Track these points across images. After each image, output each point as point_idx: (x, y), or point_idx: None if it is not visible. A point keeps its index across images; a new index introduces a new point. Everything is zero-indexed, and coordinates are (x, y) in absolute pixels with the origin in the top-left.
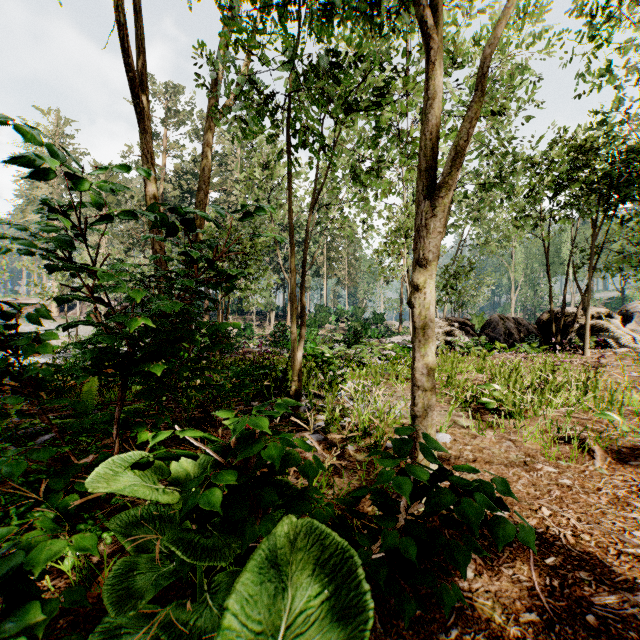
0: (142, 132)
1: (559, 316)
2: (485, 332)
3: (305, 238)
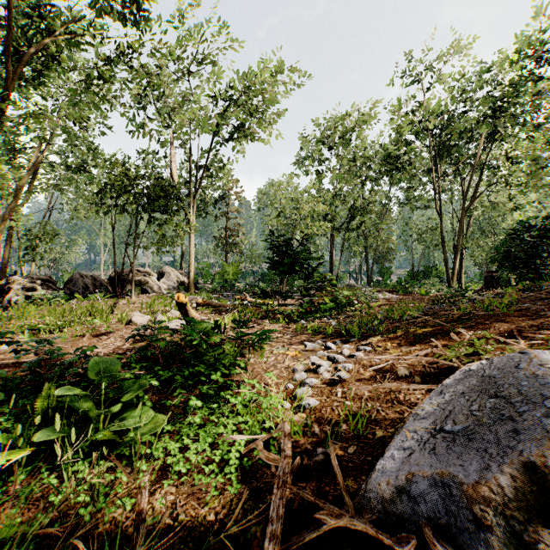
0: None
1: (123, 274)
2: (67, 287)
3: None
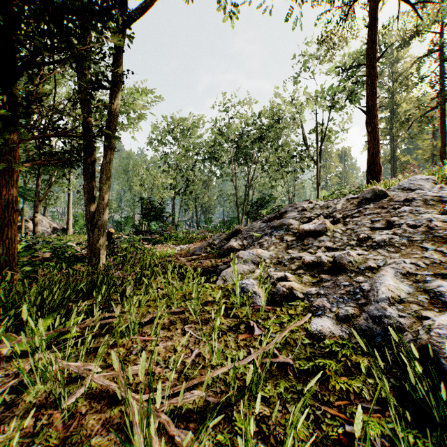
0: None
1: None
2: None
3: None
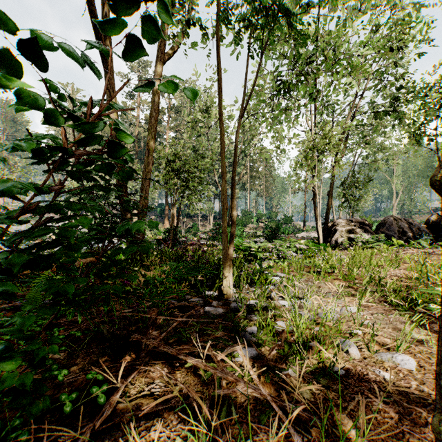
0: (106, 71)
1: None
2: (381, 230)
3: (235, 144)
